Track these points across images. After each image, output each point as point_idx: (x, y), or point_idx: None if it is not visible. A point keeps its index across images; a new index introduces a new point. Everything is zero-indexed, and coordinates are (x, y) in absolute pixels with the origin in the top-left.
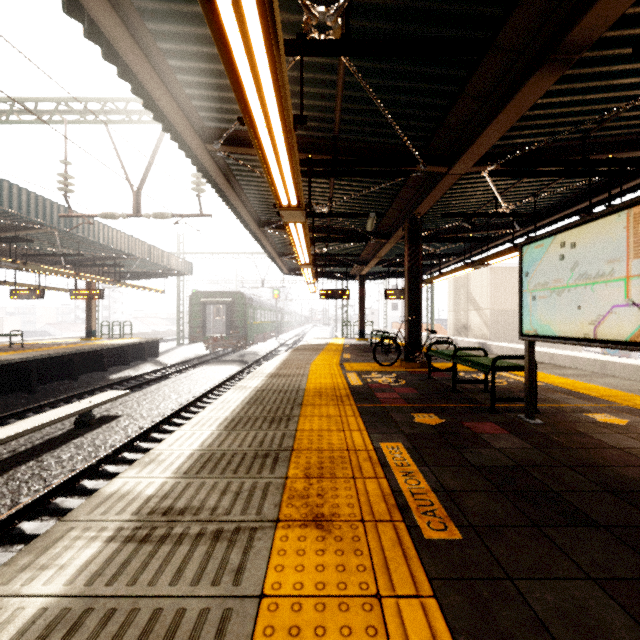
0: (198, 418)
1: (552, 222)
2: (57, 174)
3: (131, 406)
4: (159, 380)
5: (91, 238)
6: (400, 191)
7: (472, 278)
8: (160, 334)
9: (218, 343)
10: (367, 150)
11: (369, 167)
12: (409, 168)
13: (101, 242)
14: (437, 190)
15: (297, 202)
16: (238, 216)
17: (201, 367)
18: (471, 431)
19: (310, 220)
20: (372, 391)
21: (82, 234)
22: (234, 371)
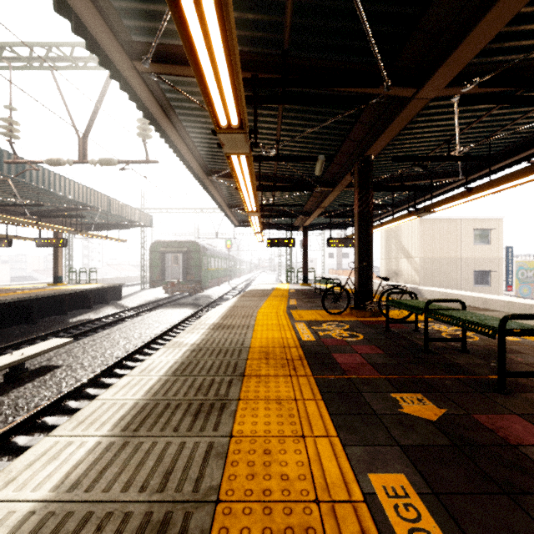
0: (95, 404)
1: (498, 169)
2: (1, 119)
3: (75, 354)
4: (115, 323)
5: (46, 188)
6: (352, 130)
7: (403, 229)
8: (128, 279)
9: (176, 287)
10: (321, 69)
11: (324, 88)
12: (370, 91)
13: (57, 192)
14: (397, 122)
15: (239, 122)
16: (184, 162)
17: (157, 310)
18: (501, 438)
19: (257, 169)
20: (329, 351)
21: (36, 183)
22: (187, 314)
